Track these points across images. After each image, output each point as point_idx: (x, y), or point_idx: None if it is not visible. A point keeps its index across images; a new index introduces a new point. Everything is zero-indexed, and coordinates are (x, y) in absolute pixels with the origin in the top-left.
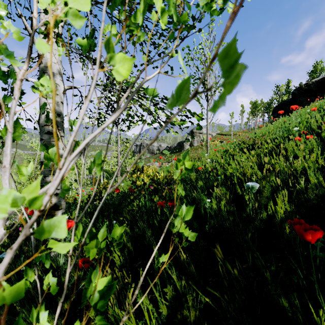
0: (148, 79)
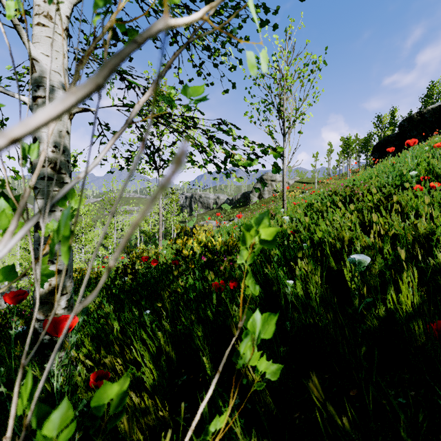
0: (171, 25)
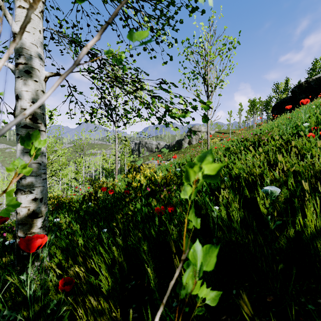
0: None
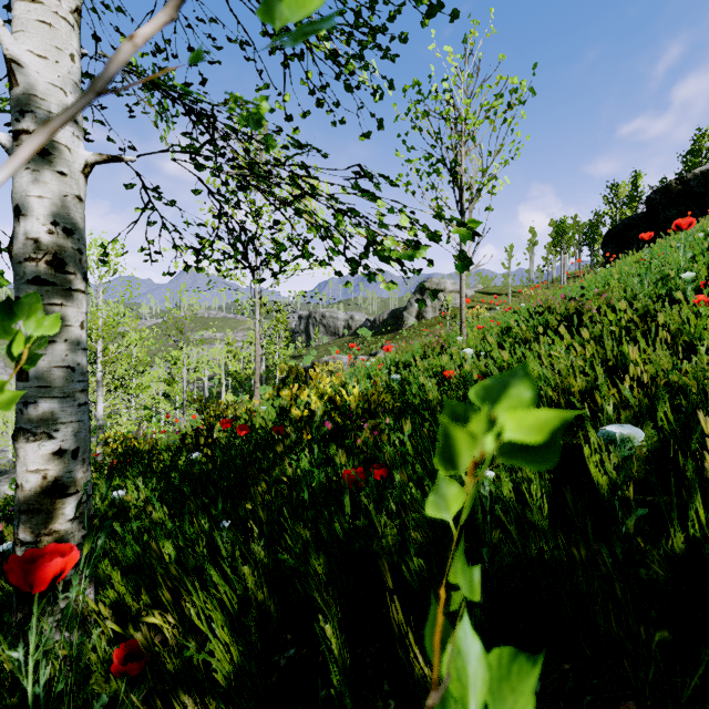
0: None
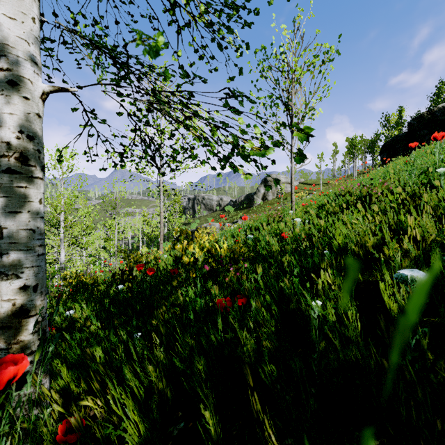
0: None
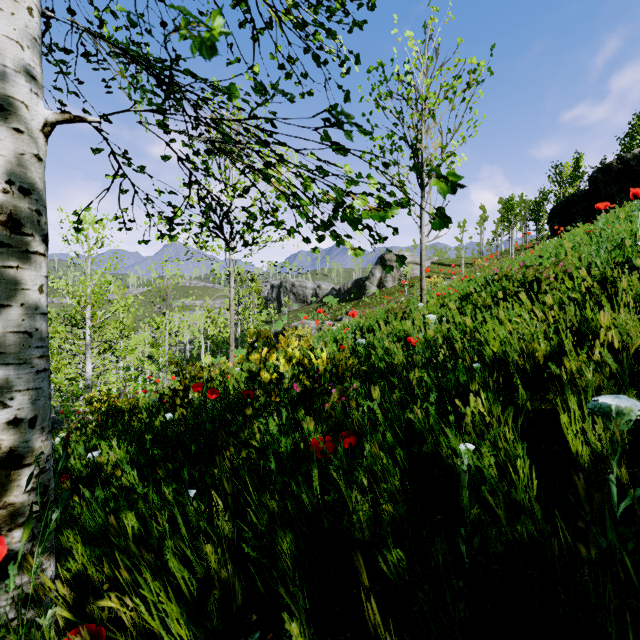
0: None
